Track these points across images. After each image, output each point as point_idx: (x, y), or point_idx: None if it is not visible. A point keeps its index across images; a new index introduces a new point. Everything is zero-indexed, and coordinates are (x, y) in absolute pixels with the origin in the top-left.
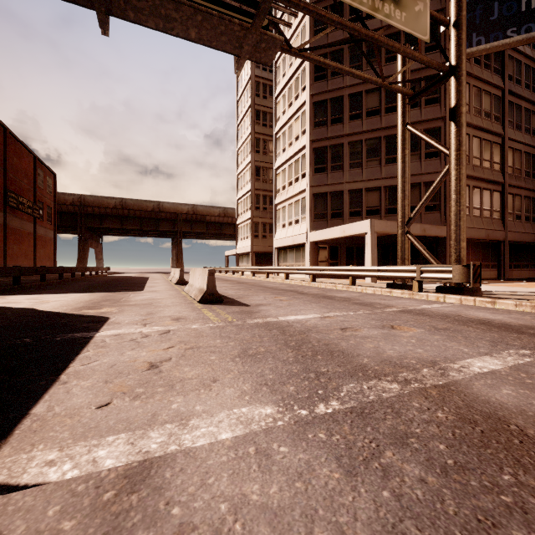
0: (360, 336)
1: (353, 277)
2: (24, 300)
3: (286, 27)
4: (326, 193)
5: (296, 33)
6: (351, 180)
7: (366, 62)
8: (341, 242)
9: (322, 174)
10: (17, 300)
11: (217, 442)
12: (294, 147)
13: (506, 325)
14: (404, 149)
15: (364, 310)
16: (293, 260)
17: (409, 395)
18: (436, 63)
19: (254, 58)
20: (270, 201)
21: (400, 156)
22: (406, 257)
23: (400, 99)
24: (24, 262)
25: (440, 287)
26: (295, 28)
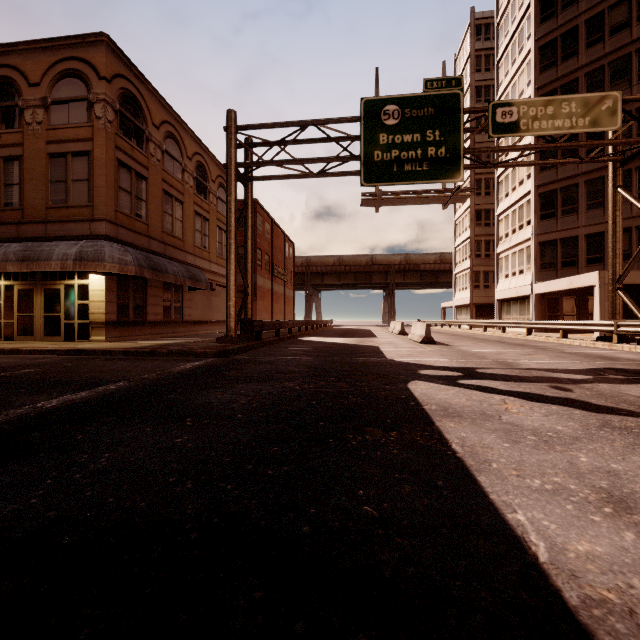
0: (502, 355)
1: (563, 331)
2: (322, 339)
3: (509, 63)
4: (555, 240)
5: (520, 70)
6: (588, 224)
7: (609, 86)
8: (579, 292)
9: (550, 220)
10: (319, 339)
11: (431, 360)
12: (518, 192)
13: (615, 358)
14: (614, 211)
15: (531, 350)
16: (517, 313)
17: (491, 361)
18: (634, 140)
19: (453, 202)
20: (494, 246)
21: (610, 218)
22: (617, 312)
23: (610, 165)
24: (279, 316)
25: (639, 339)
26: (518, 65)
